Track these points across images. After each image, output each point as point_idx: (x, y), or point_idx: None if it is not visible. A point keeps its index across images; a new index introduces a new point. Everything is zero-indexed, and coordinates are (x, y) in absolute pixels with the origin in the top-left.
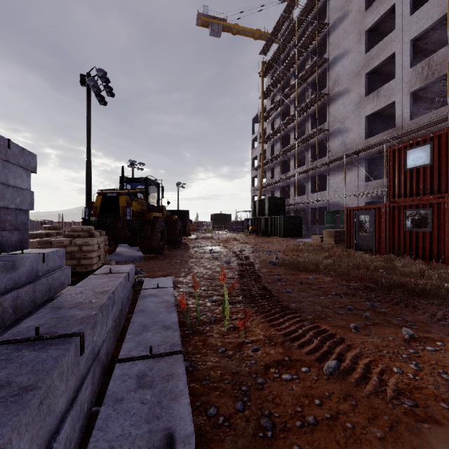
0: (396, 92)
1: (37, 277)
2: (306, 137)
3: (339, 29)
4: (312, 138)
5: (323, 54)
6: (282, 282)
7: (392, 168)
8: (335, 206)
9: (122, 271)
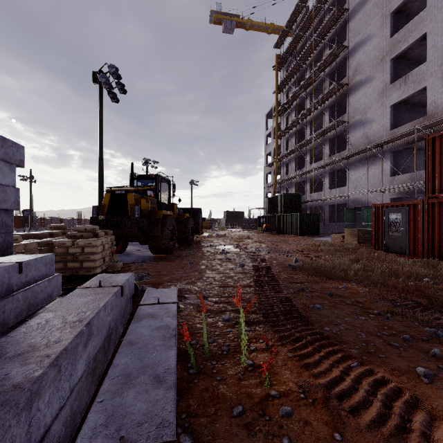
0: (428, 77)
1: (10, 292)
2: (324, 130)
3: (361, 13)
4: (330, 131)
5: (342, 42)
6: (307, 293)
7: (431, 158)
8: (356, 203)
9: (115, 284)
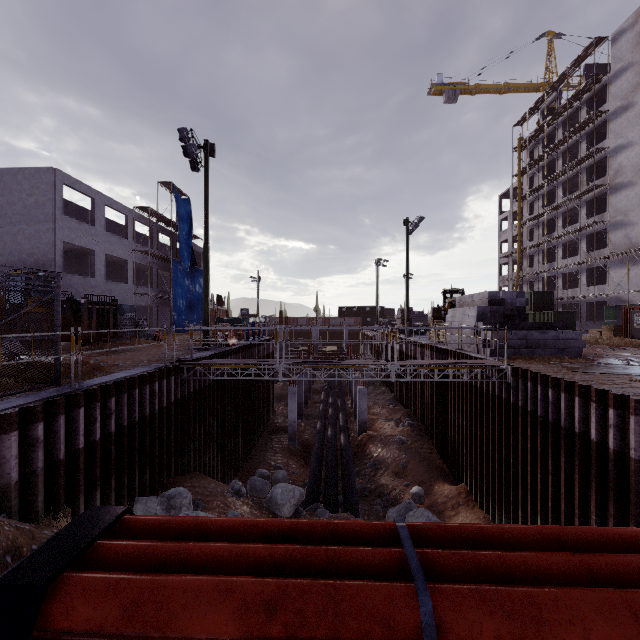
0: None
1: None
2: (580, 227)
3: (622, 118)
4: (587, 228)
5: (602, 132)
6: None
7: None
8: (617, 301)
9: None
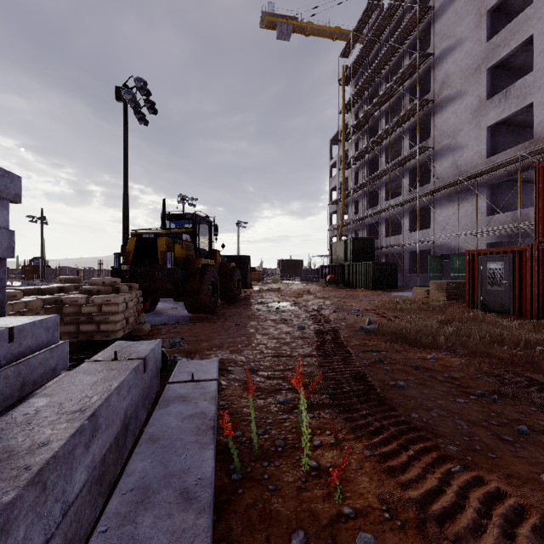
0: (535, 90)
1: None
2: (403, 158)
3: (449, 12)
4: (410, 160)
5: (426, 49)
6: (385, 365)
7: (543, 192)
8: (443, 249)
9: (135, 356)
